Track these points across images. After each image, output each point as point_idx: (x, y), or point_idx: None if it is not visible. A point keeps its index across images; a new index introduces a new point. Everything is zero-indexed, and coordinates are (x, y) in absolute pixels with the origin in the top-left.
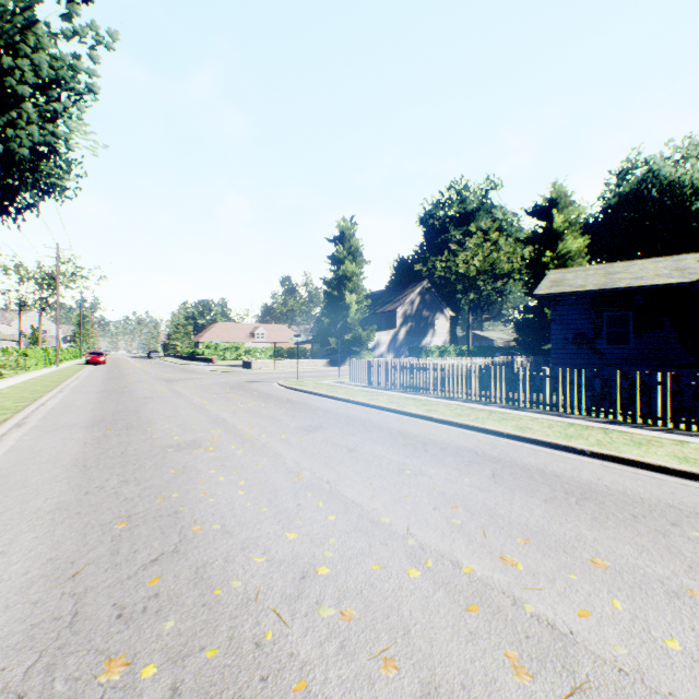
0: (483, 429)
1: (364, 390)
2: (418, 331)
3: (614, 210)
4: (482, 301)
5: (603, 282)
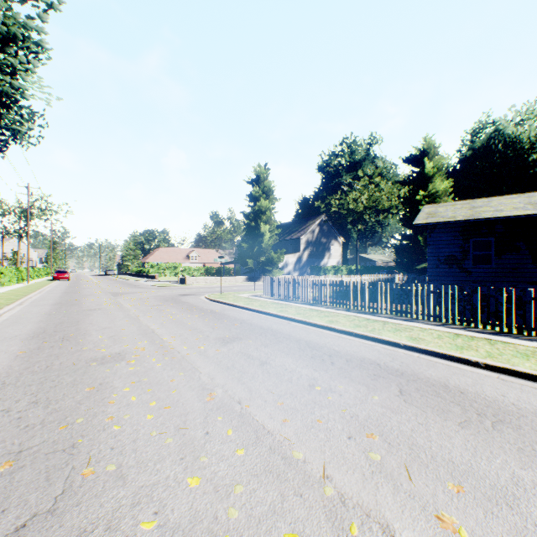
0: (381, 340)
1: (275, 302)
2: (318, 254)
3: (469, 160)
4: (367, 231)
5: (470, 214)
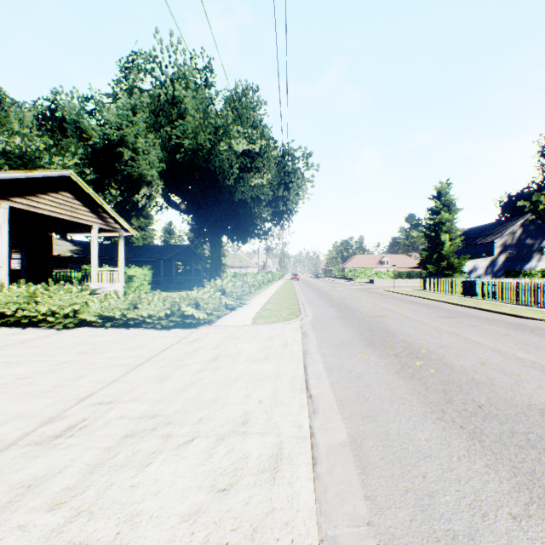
0: (445, 302)
1: (422, 292)
2: (520, 257)
3: None
4: None
5: None
